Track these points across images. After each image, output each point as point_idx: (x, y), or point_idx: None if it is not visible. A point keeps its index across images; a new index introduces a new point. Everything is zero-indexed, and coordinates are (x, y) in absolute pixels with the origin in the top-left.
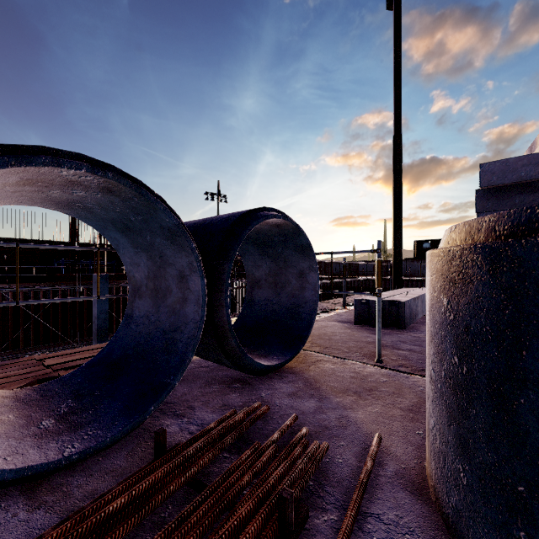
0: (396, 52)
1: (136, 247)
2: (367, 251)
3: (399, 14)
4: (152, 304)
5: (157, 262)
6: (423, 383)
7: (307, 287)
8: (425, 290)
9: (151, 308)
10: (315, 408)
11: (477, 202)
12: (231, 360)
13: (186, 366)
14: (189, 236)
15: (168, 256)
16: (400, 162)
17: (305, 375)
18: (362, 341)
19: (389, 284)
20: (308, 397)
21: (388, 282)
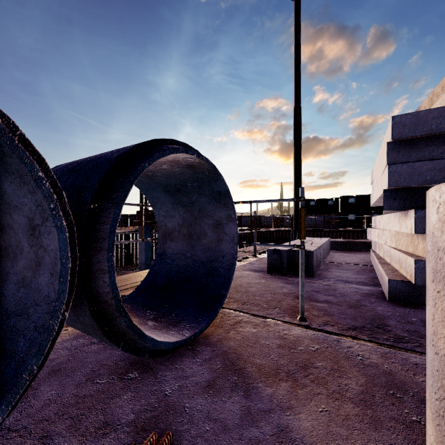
0: (296, 35)
1: None
2: (289, 199)
3: (299, 3)
4: (1, 268)
5: None
6: (358, 349)
7: (225, 239)
8: (323, 239)
9: None
10: (241, 415)
11: (388, 154)
12: (122, 344)
13: (22, 386)
14: (28, 155)
15: (9, 194)
16: (300, 130)
17: (224, 347)
18: (279, 293)
19: (285, 234)
20: (230, 391)
21: (284, 232)
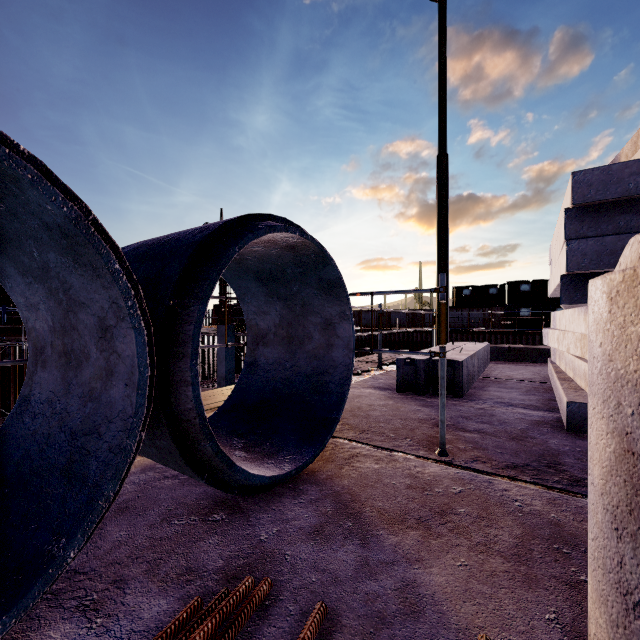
0: (440, 52)
1: (24, 273)
2: (425, 290)
3: (444, 6)
4: (60, 379)
5: (62, 301)
6: (517, 493)
7: (337, 344)
8: (478, 344)
9: (57, 387)
10: (356, 566)
11: (567, 225)
12: (206, 476)
13: (98, 514)
14: (104, 245)
15: (77, 289)
16: (445, 188)
17: (335, 486)
18: (412, 418)
19: (426, 336)
20: (343, 538)
21: (425, 335)
